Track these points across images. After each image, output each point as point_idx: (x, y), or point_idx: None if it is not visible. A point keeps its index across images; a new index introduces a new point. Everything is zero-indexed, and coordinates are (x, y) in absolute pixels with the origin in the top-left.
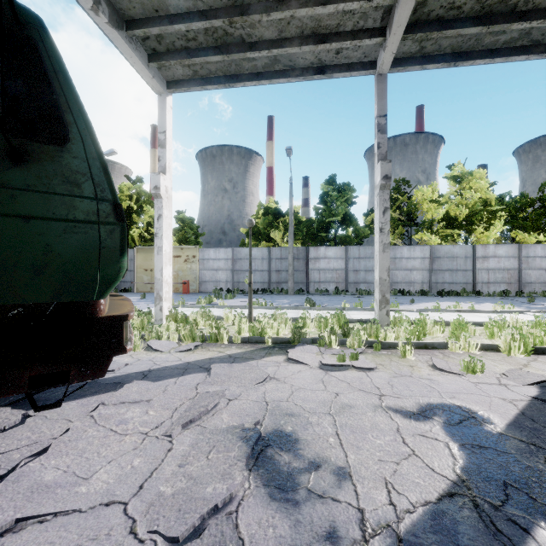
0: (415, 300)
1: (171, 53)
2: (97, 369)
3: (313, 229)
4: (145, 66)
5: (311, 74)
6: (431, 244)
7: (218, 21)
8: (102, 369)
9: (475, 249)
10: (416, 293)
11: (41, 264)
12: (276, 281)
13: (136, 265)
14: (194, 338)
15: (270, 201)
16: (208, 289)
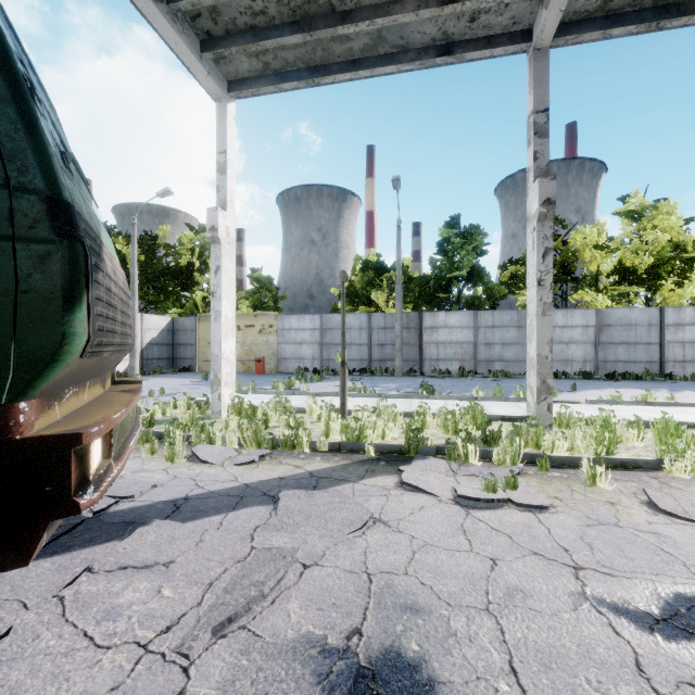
0: (577, 386)
1: (231, 36)
2: (11, 551)
3: (428, 288)
4: (196, 57)
5: (432, 56)
6: (596, 307)
7: None
8: (23, 550)
9: (664, 313)
10: (576, 376)
11: None
12: (379, 358)
13: (199, 338)
14: (260, 443)
15: (371, 254)
16: (289, 369)
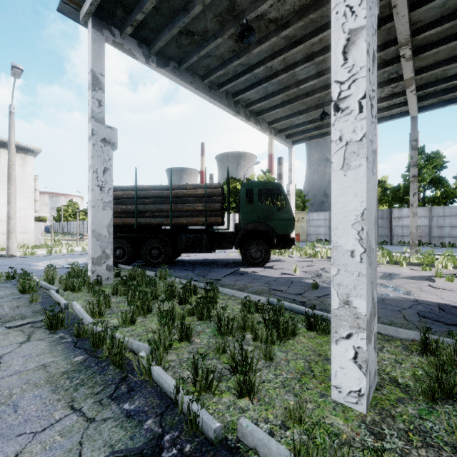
0: None
1: (295, 134)
2: (290, 247)
3: (399, 193)
4: (284, 141)
5: None
6: None
7: (316, 123)
8: (291, 248)
9: None
10: None
11: (282, 228)
12: None
13: None
14: (306, 254)
15: None
16: (312, 239)
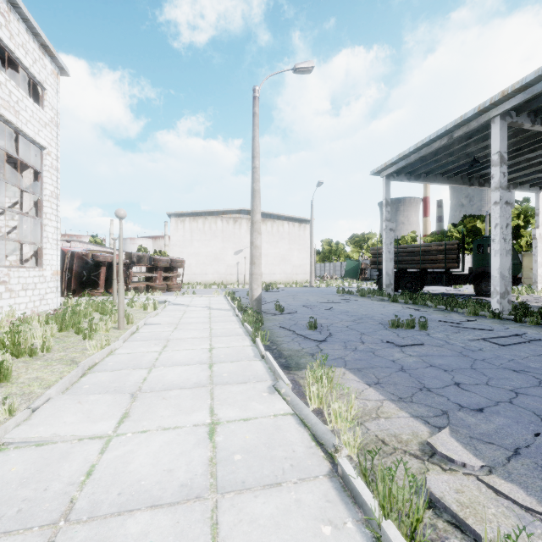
0: None
1: (540, 182)
2: (517, 284)
3: None
4: (527, 190)
5: None
6: None
7: None
8: (518, 285)
9: None
10: None
11: None
12: None
13: (523, 266)
14: None
15: None
16: None
